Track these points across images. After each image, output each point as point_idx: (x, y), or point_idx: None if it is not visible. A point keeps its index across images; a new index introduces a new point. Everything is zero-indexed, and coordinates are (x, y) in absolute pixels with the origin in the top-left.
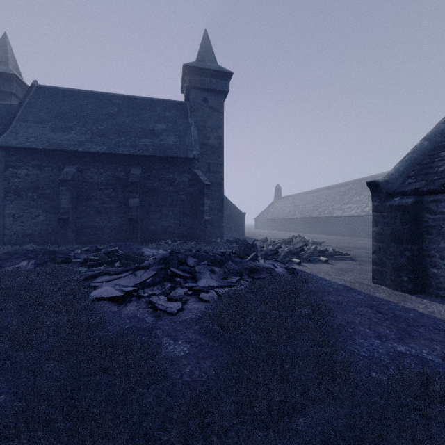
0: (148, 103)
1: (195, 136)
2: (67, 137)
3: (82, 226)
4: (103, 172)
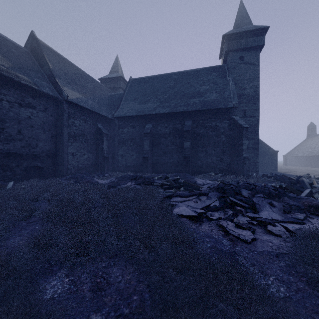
0: (195, 73)
1: (232, 89)
2: (147, 106)
3: (155, 161)
4: (167, 125)
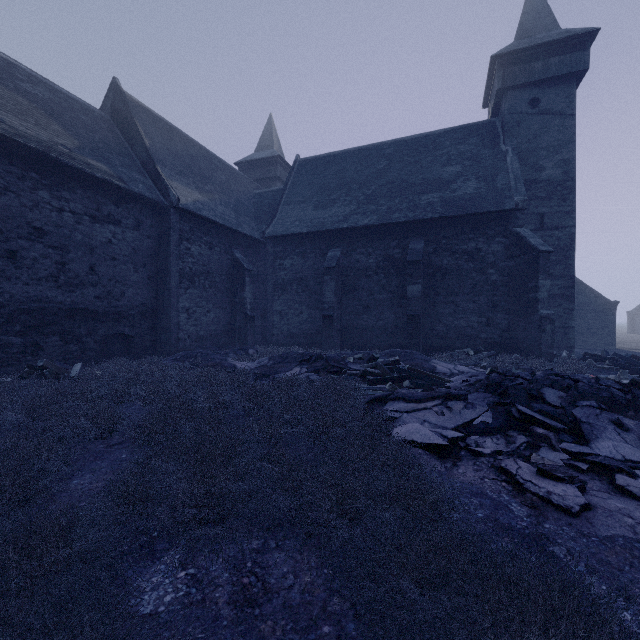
0: (430, 141)
1: (514, 171)
2: (330, 213)
3: (347, 325)
4: (371, 251)
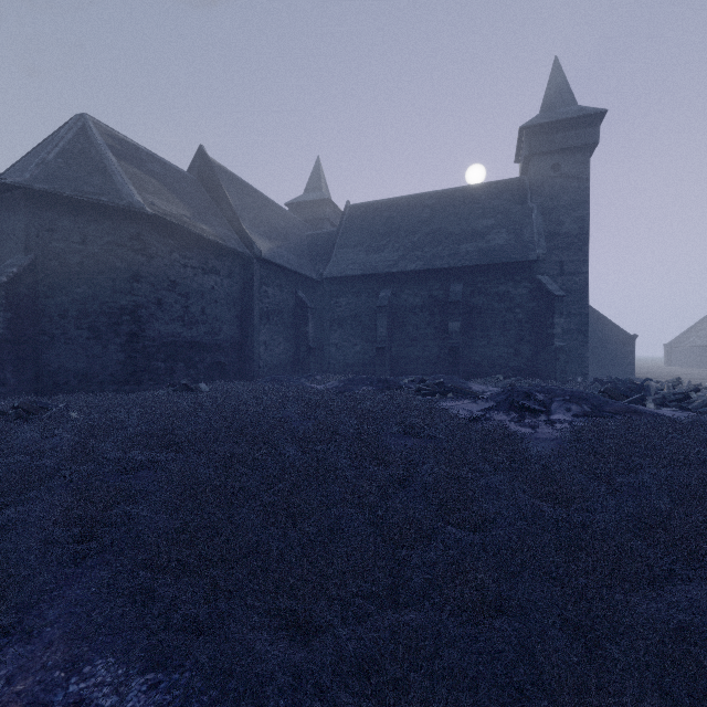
0: (468, 194)
1: (538, 227)
2: (381, 258)
3: (396, 356)
4: (418, 292)
